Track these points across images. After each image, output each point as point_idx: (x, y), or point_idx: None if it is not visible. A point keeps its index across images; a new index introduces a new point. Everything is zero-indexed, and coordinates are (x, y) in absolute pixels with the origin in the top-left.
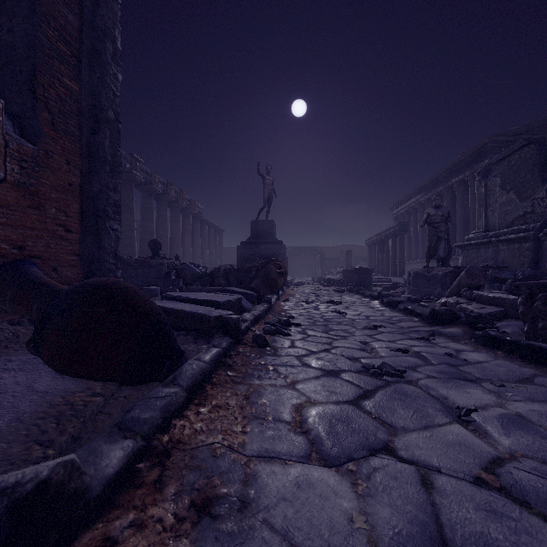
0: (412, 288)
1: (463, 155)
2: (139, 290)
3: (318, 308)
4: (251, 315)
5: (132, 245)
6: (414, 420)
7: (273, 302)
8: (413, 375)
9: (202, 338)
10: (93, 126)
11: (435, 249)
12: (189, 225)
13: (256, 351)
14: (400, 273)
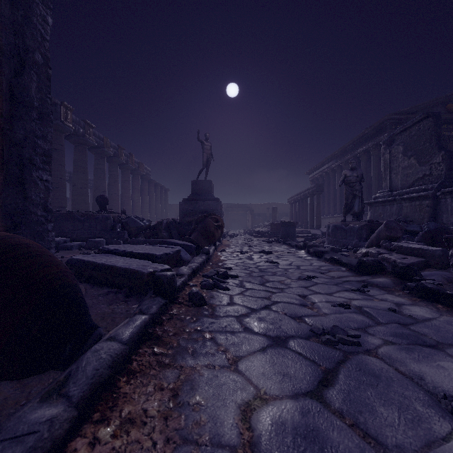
0: (331, 239)
1: (367, 130)
2: (40, 247)
3: (252, 257)
4: (189, 269)
5: (86, 201)
6: (406, 427)
7: (210, 253)
8: (368, 340)
9: (135, 296)
10: (16, 68)
11: (351, 206)
12: (138, 184)
13: (192, 312)
14: (317, 226)
